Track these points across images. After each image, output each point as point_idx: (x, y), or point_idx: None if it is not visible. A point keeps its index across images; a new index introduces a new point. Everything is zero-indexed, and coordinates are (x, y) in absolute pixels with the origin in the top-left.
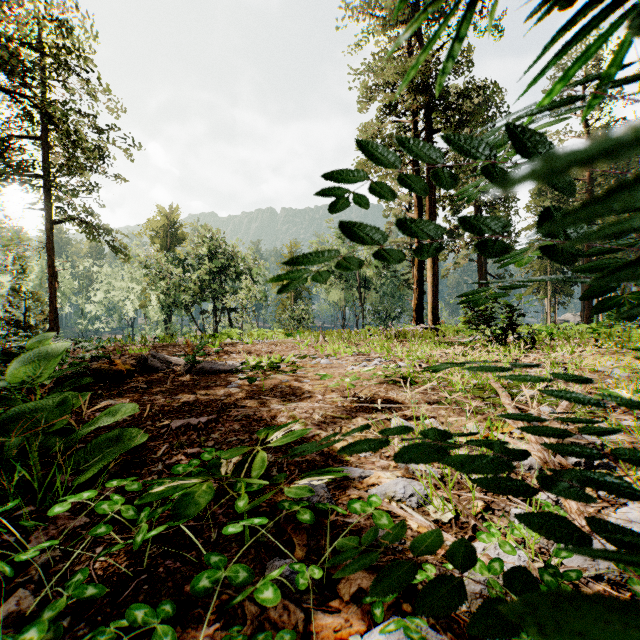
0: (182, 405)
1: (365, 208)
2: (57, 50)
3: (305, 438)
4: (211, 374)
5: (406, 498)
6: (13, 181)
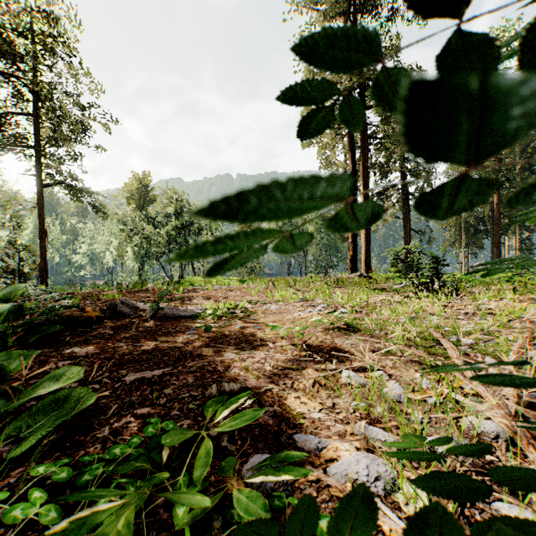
0: (142, 353)
1: (355, 130)
2: (44, 37)
3: (257, 394)
4: (173, 319)
5: (371, 482)
6: (9, 151)
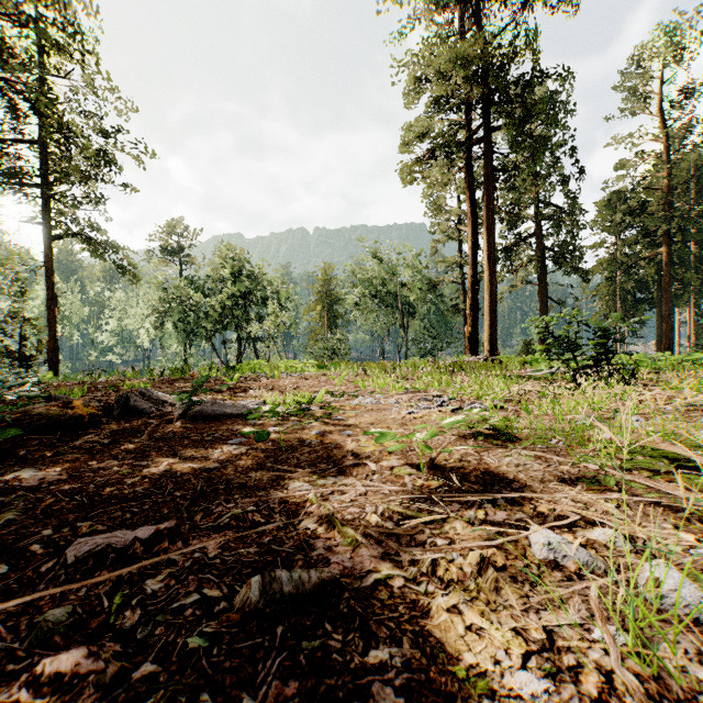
0: (140, 482)
1: None
2: (44, 25)
3: (357, 594)
4: (213, 420)
5: None
6: (6, 190)
